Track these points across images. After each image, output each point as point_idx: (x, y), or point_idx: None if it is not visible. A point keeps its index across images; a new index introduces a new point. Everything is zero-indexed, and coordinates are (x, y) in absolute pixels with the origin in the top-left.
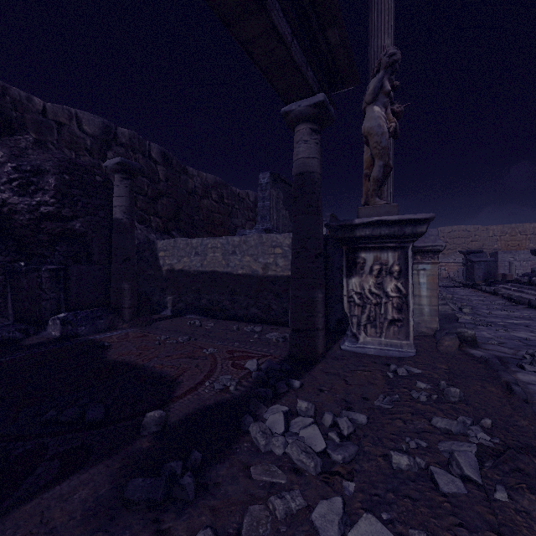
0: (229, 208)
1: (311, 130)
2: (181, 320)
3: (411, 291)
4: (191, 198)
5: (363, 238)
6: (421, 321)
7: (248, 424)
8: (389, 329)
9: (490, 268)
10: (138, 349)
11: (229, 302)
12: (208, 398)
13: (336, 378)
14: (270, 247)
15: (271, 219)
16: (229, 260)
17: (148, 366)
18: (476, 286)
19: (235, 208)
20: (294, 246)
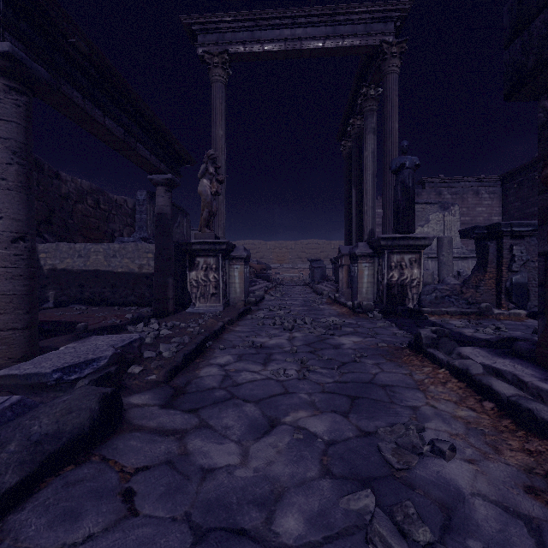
0: (105, 214)
1: (166, 190)
2: (66, 308)
3: (221, 278)
4: (64, 202)
5: (196, 250)
6: (236, 297)
7: (127, 327)
8: (212, 299)
9: (324, 272)
10: (46, 317)
11: (111, 293)
12: (106, 325)
13: (176, 319)
14: (144, 253)
15: (148, 229)
16: (111, 261)
17: (62, 320)
18: (309, 284)
19: (113, 213)
20: (156, 253)
